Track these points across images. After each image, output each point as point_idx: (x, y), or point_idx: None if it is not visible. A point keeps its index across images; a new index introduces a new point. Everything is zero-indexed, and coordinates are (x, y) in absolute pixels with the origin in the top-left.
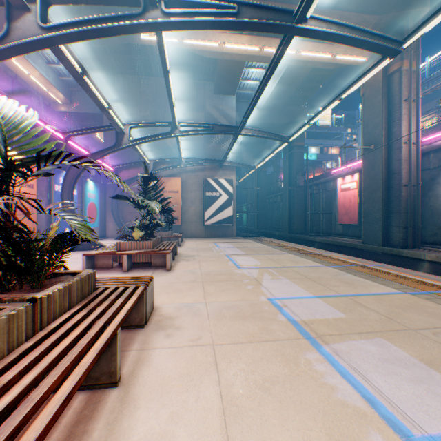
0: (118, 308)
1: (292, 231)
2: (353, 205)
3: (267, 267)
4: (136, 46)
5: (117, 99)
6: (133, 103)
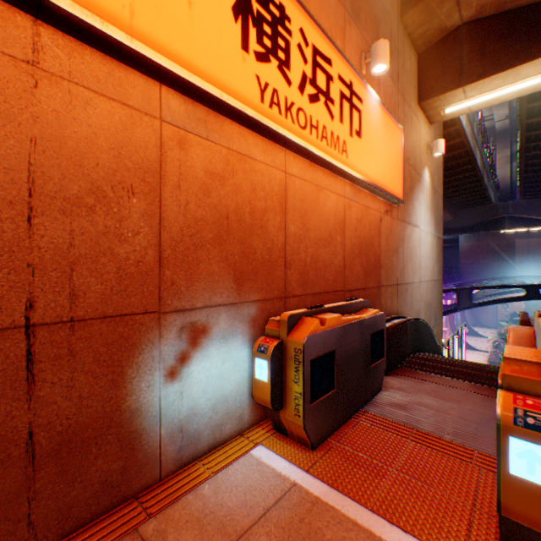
0: None
1: None
2: None
3: None
4: None
5: (467, 237)
6: (479, 237)
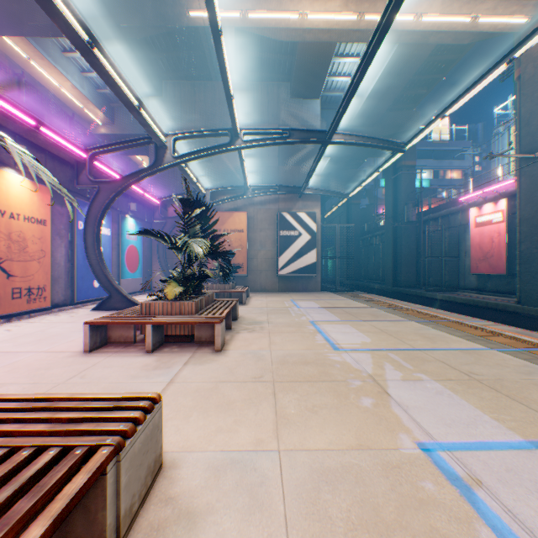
0: None
1: (398, 283)
2: (496, 247)
3: (383, 348)
4: (188, 39)
5: (165, 113)
6: (185, 116)
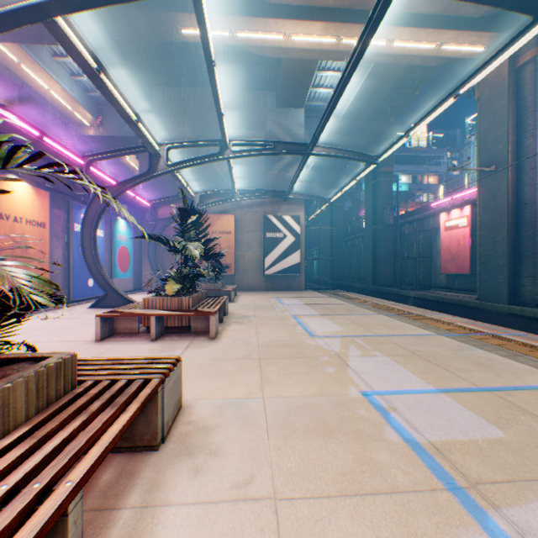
0: (95, 434)
1: (377, 282)
2: (462, 249)
3: (351, 334)
4: (178, 48)
5: (155, 117)
6: (175, 121)
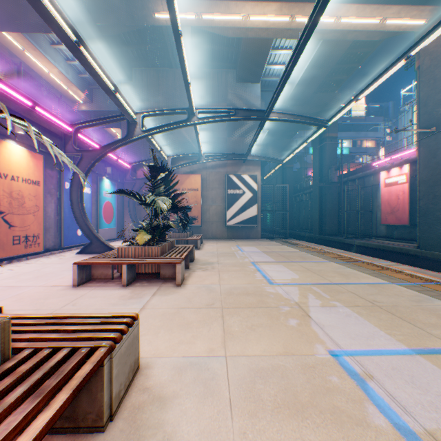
0: None
1: (323, 232)
2: (401, 203)
3: (308, 282)
4: (153, 34)
5: (135, 94)
6: (151, 96)
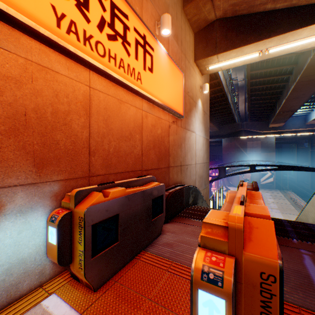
0: None
1: (312, 188)
2: None
3: (274, 202)
4: None
5: (226, 140)
6: (231, 140)
